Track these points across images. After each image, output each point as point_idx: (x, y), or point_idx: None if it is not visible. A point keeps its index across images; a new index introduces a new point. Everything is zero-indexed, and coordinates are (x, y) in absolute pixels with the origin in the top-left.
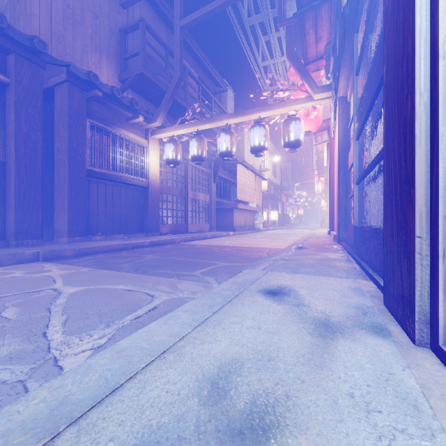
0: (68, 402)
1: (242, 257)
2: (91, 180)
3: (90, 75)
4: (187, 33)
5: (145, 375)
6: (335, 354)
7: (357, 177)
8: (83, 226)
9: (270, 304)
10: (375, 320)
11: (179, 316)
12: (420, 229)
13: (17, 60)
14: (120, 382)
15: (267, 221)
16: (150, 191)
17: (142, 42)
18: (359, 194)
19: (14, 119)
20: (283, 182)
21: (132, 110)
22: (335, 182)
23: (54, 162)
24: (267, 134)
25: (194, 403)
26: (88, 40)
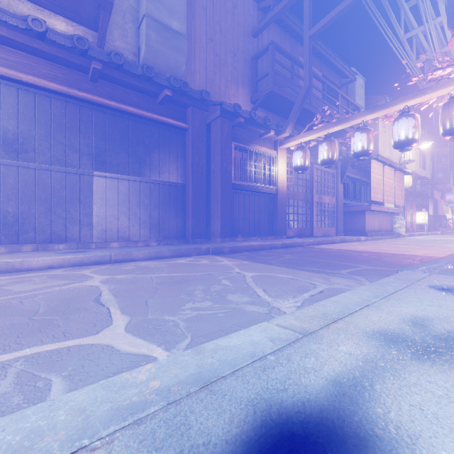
0: (328, 313)
1: (387, 262)
2: (234, 191)
3: (236, 107)
4: None
5: (363, 312)
6: None
7: None
8: (230, 229)
9: (444, 295)
10: None
11: (361, 292)
12: None
13: (193, 111)
14: (350, 312)
15: (410, 224)
16: (278, 197)
17: (271, 63)
18: None
19: (191, 153)
20: (435, 174)
21: (264, 127)
22: None
23: (208, 180)
24: (418, 123)
25: (405, 326)
26: (229, 77)
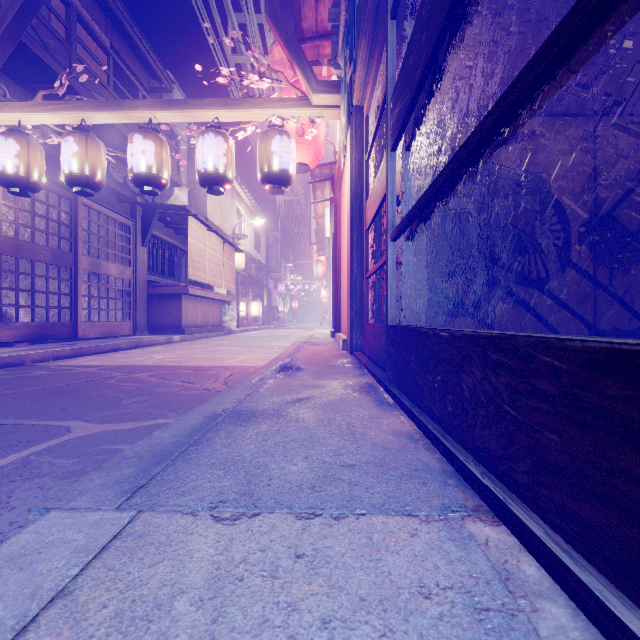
0: None
1: (160, 397)
2: None
3: None
4: None
5: None
6: None
7: (394, 225)
8: None
9: None
10: None
11: None
12: None
13: None
14: None
15: (245, 317)
16: None
17: None
18: (398, 260)
19: None
20: (270, 261)
21: None
22: (343, 255)
23: None
24: (232, 153)
25: None
26: None
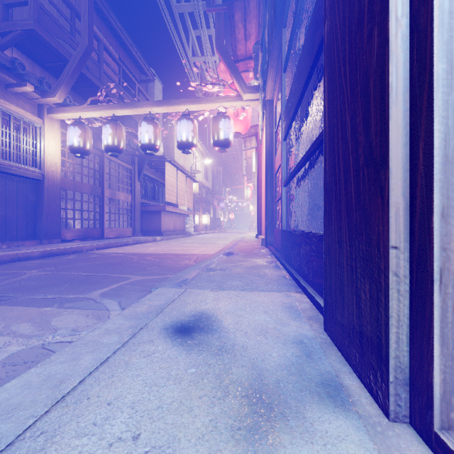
0: None
1: (164, 267)
2: None
3: None
4: (103, 0)
5: None
6: None
7: (285, 179)
8: None
9: (174, 356)
10: (323, 368)
11: None
12: (397, 235)
13: None
14: None
15: (199, 225)
16: (46, 185)
17: None
18: (287, 196)
19: None
20: (215, 186)
21: (14, 74)
22: (263, 186)
23: None
24: (196, 129)
25: None
26: None
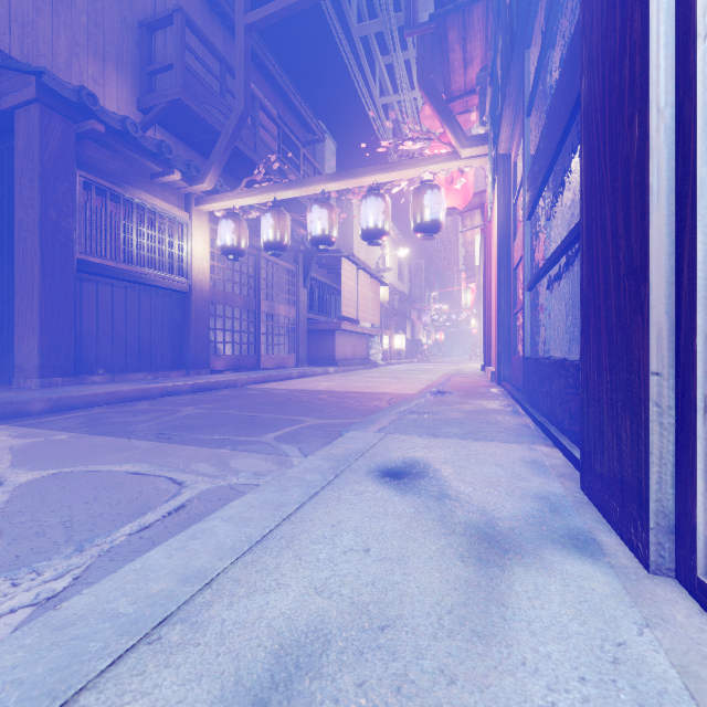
0: None
1: (346, 409)
2: (85, 277)
3: (83, 94)
4: (259, 40)
5: (101, 692)
6: (511, 603)
7: (529, 279)
8: (70, 358)
9: (388, 497)
10: (572, 523)
11: (213, 530)
12: (658, 359)
13: None
14: None
15: (388, 350)
16: (193, 299)
17: (180, 47)
18: (532, 305)
19: None
20: (413, 290)
21: (160, 160)
22: (493, 289)
23: (14, 245)
24: (389, 209)
25: None
26: (82, 35)
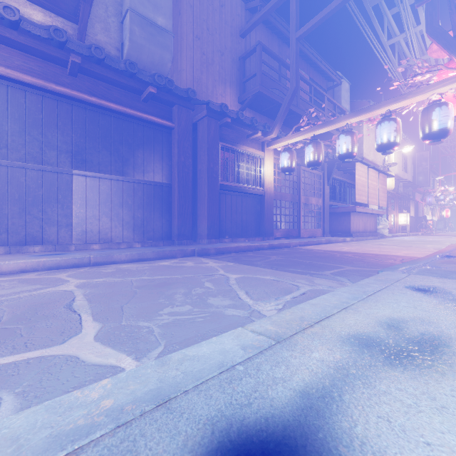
0: (305, 317)
1: (369, 263)
2: (221, 192)
3: (223, 107)
4: None
5: (340, 315)
6: None
7: None
8: (217, 230)
9: (420, 296)
10: None
11: (341, 294)
12: None
13: (178, 109)
14: (327, 315)
15: (393, 225)
16: (266, 198)
17: (259, 64)
18: None
19: (177, 152)
20: (417, 177)
21: (251, 127)
22: None
23: (195, 180)
24: (399, 127)
25: (380, 329)
26: (217, 76)
